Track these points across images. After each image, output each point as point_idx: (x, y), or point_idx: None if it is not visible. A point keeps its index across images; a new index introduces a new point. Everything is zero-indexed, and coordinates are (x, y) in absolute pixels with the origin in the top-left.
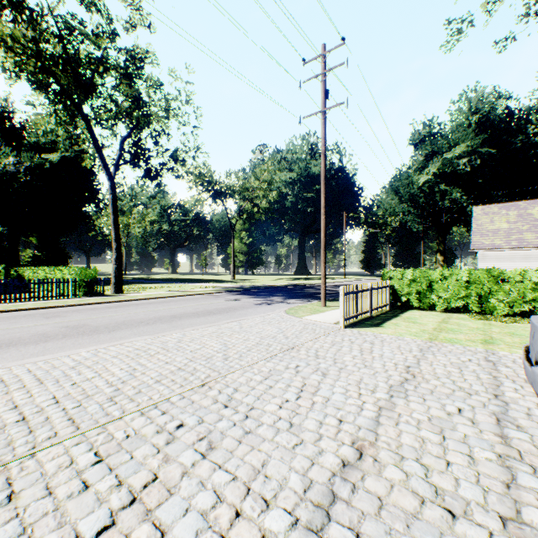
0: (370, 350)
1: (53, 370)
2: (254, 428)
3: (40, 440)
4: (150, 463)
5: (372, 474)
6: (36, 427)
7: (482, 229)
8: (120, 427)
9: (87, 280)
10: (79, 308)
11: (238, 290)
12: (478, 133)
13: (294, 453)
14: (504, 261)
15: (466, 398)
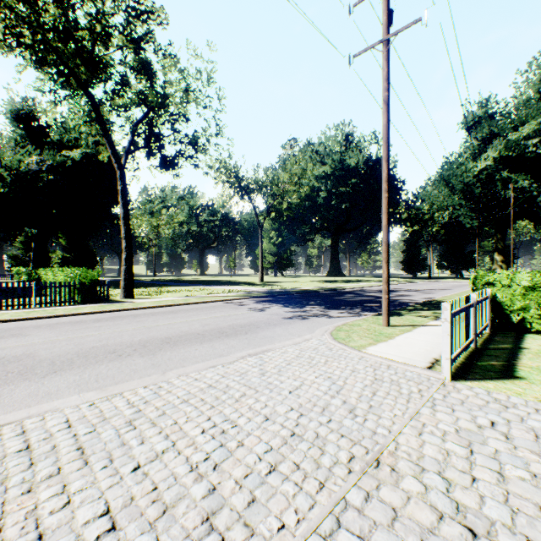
0: None
1: None
2: None
3: None
4: None
5: None
6: None
7: None
8: None
9: (88, 283)
10: (62, 320)
11: (265, 295)
12: None
13: None
14: None
15: None
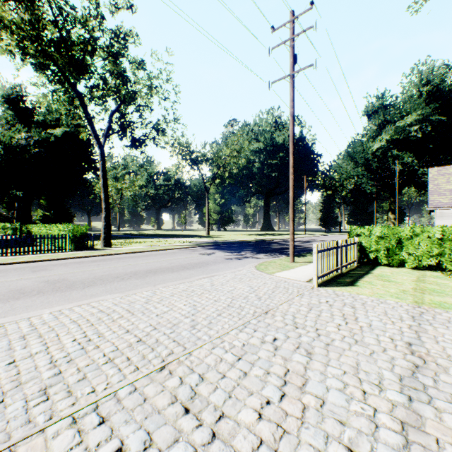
0: (354, 317)
1: (0, 339)
2: None
3: None
4: None
5: None
6: None
7: (439, 188)
8: (33, 451)
9: (79, 236)
10: (67, 261)
11: (211, 245)
12: (429, 102)
13: None
14: None
15: None
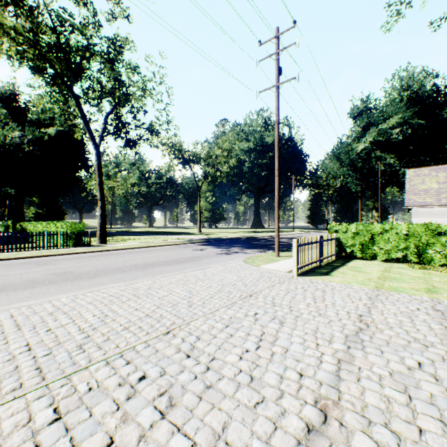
0: (322, 298)
1: (33, 315)
2: (215, 382)
3: (4, 392)
4: (107, 423)
5: (340, 443)
6: (4, 377)
7: (415, 188)
8: (84, 378)
9: (76, 233)
10: (68, 256)
11: (203, 241)
12: (409, 106)
13: (256, 414)
14: (435, 216)
15: (424, 350)
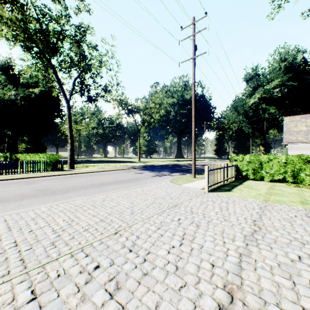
0: (226, 208)
1: (20, 220)
2: (150, 270)
3: None
4: (70, 302)
5: None
6: None
7: (290, 130)
8: (55, 267)
9: (53, 161)
10: (47, 178)
11: (141, 167)
12: (286, 73)
13: (180, 295)
14: (304, 150)
15: (302, 247)
